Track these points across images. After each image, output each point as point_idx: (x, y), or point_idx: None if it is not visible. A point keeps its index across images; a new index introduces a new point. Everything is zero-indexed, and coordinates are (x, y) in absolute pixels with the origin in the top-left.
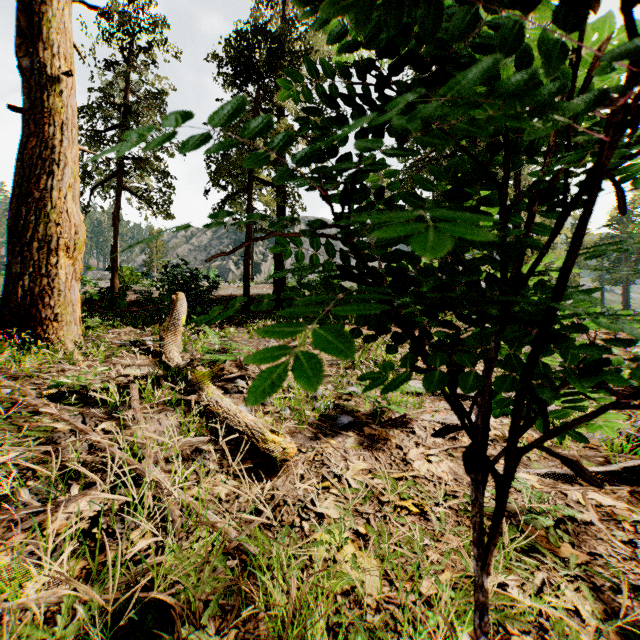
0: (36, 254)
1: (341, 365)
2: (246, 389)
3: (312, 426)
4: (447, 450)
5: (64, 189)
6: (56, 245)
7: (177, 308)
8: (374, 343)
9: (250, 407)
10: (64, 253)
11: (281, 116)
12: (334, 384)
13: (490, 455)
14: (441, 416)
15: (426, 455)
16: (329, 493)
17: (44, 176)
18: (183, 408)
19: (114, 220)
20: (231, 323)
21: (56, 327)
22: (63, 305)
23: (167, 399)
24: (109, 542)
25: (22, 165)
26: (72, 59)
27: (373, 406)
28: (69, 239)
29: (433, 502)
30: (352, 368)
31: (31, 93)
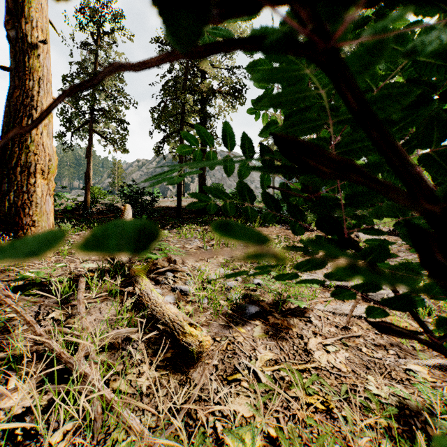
0: (19, 176)
1: (249, 262)
2: (173, 281)
3: (225, 315)
4: (341, 339)
5: (40, 128)
6: (34, 169)
7: (125, 216)
8: (273, 243)
9: (175, 297)
10: (40, 175)
11: (203, 78)
12: (243, 276)
13: (379, 344)
14: (332, 306)
15: (324, 345)
16: (240, 386)
17: (25, 118)
18: (121, 297)
19: (87, 154)
20: (166, 227)
21: (33, 231)
22: (39, 214)
23: (108, 290)
24: (29, 445)
25: (9, 110)
26: (47, 31)
27: (275, 297)
28: (44, 165)
29: (337, 399)
30: (256, 262)
31: (16, 56)
